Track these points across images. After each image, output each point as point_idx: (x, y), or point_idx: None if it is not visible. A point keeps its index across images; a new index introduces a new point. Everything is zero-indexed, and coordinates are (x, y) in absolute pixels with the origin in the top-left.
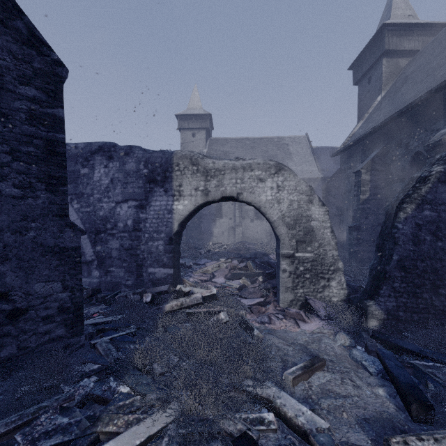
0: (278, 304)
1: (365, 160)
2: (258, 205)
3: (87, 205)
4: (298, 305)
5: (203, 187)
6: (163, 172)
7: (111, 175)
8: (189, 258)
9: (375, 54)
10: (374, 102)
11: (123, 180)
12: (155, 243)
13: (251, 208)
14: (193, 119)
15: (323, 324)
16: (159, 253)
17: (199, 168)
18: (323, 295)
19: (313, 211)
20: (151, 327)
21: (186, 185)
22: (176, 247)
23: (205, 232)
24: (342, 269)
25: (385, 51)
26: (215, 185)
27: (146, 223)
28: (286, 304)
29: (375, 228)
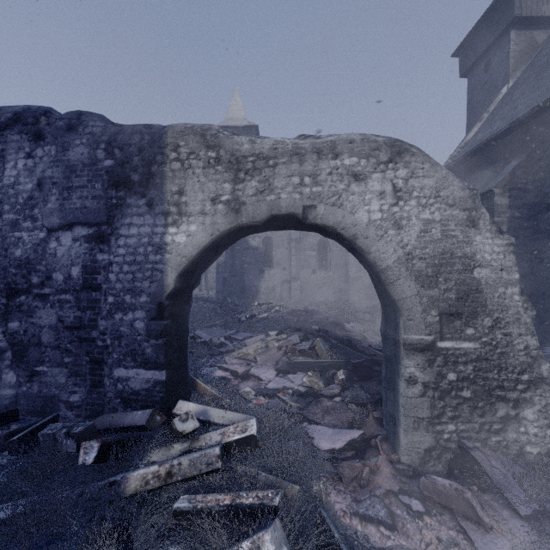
0: (394, 452)
1: (498, 175)
2: (350, 232)
3: None
4: (444, 460)
5: (229, 196)
6: (144, 164)
7: (39, 172)
8: (222, 327)
9: (497, 26)
10: (497, 96)
11: (63, 182)
12: (128, 316)
13: (312, 254)
14: None
15: (538, 541)
16: (136, 337)
17: (221, 154)
18: (503, 440)
19: (478, 245)
20: None
21: (193, 190)
22: (175, 323)
23: (249, 287)
24: (549, 379)
25: (515, 18)
26: (256, 189)
27: (110, 273)
28: (415, 458)
29: None
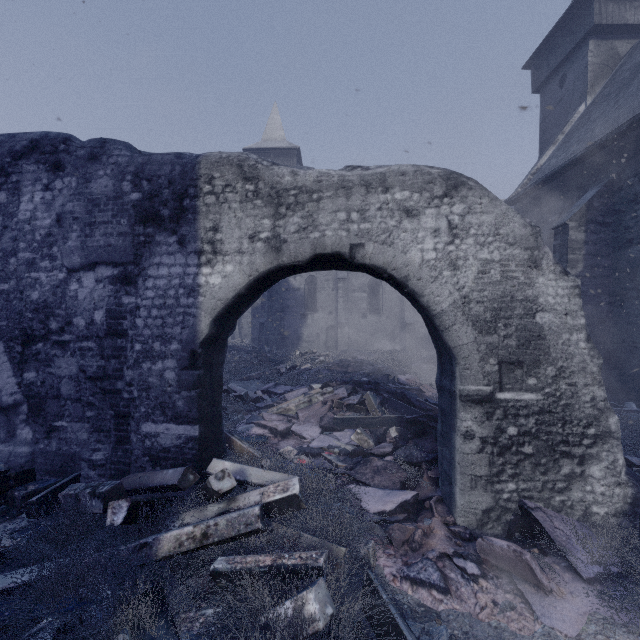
0: (449, 514)
1: (573, 206)
2: (401, 273)
3: (3, 277)
4: (504, 522)
5: (268, 233)
6: (175, 198)
7: (59, 206)
8: (259, 379)
9: (574, 35)
10: (574, 115)
11: (85, 217)
12: (158, 365)
13: (362, 296)
14: (271, 156)
15: (599, 604)
16: (166, 388)
17: (260, 186)
18: (567, 500)
19: (541, 287)
20: (93, 638)
21: (229, 226)
22: (209, 374)
23: (289, 334)
24: (618, 433)
25: (594, 26)
26: (298, 225)
27: (137, 317)
28: (472, 520)
29: (593, 328)
